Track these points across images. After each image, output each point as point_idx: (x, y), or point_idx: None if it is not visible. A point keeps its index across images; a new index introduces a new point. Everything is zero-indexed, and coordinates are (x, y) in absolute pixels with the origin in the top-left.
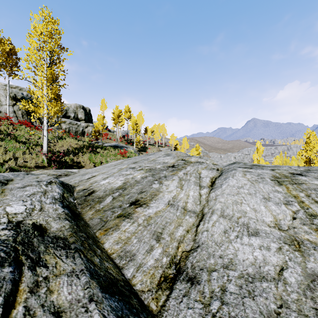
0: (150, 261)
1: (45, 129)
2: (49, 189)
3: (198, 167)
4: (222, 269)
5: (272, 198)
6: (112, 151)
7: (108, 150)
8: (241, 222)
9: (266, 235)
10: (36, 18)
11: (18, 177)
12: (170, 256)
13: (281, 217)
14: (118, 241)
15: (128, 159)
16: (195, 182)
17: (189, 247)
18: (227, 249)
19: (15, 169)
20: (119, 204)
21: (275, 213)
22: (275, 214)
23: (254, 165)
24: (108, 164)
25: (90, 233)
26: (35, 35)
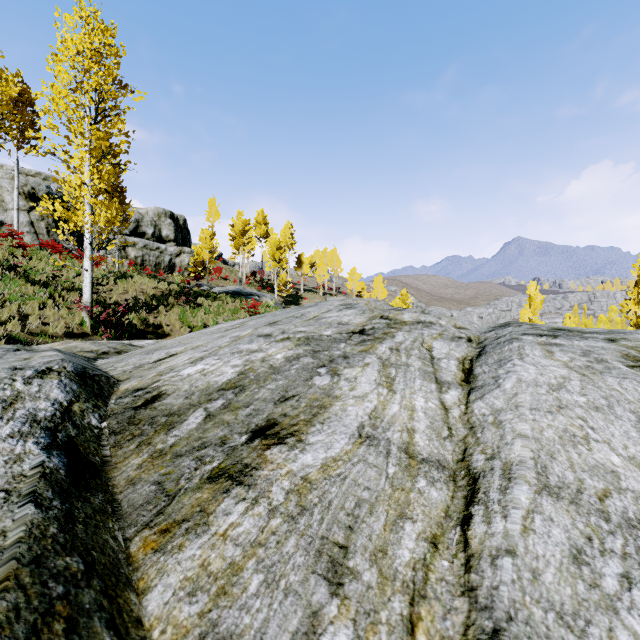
0: None
1: (88, 257)
2: (31, 391)
3: (423, 333)
4: None
5: None
6: (229, 302)
7: (221, 301)
8: (617, 515)
9: None
10: (68, 21)
11: None
12: None
13: None
14: (197, 581)
15: (258, 316)
16: (423, 370)
17: (455, 627)
18: None
19: (19, 339)
20: (222, 436)
21: None
22: None
23: (558, 330)
24: (213, 328)
25: (109, 545)
26: (65, 57)
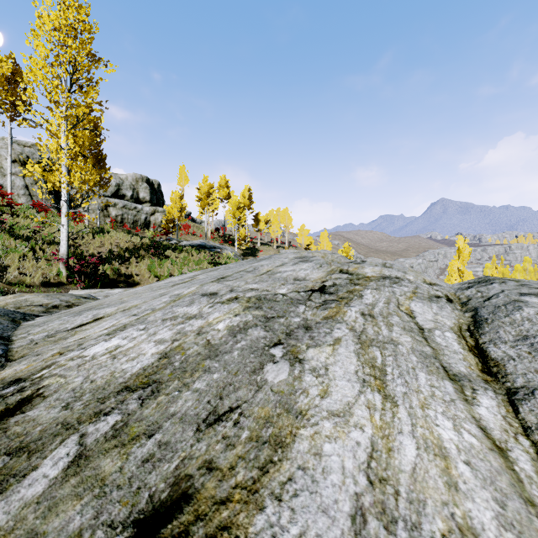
0: None
1: (64, 213)
2: None
3: (394, 291)
4: None
5: None
6: (194, 254)
7: (186, 254)
8: None
9: None
10: (46, 0)
11: None
12: None
13: None
14: None
15: (211, 269)
16: (419, 352)
17: None
18: None
19: None
20: (72, 534)
21: None
22: None
23: None
24: (163, 282)
25: None
26: (42, 31)
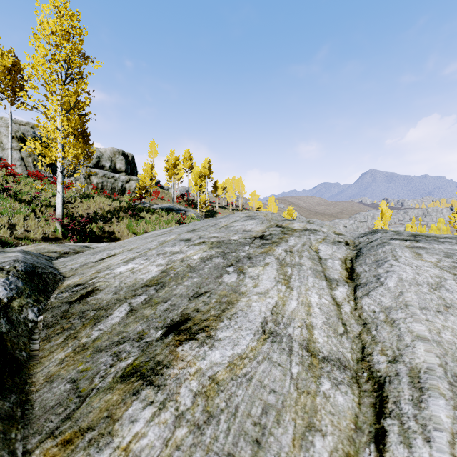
0: None
1: (60, 182)
2: None
3: (310, 238)
4: None
5: None
6: (164, 216)
7: (157, 215)
8: None
9: None
10: (45, 9)
11: None
12: None
13: None
14: None
15: (182, 225)
16: (314, 269)
17: None
18: None
19: (8, 242)
20: (140, 331)
21: None
22: None
23: (417, 235)
24: (147, 234)
25: None
26: (42, 35)
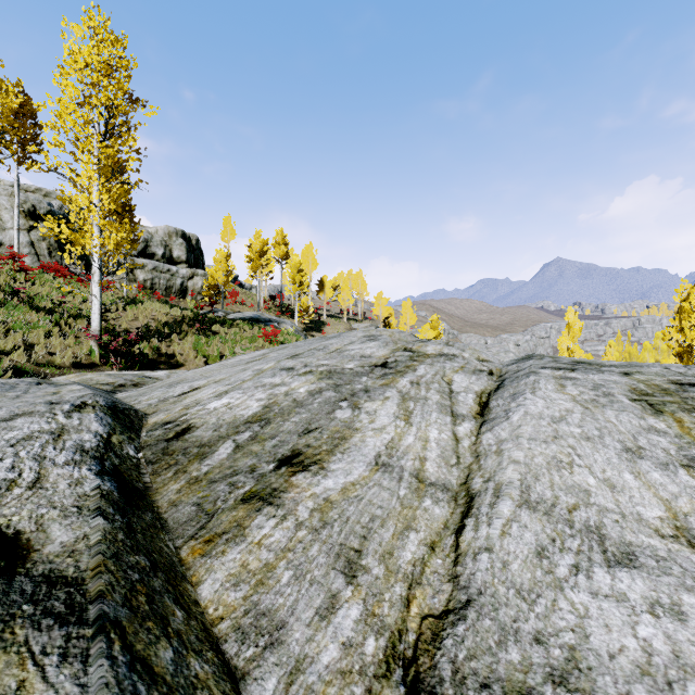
0: (329, 651)
1: (97, 282)
2: (73, 424)
3: (444, 366)
4: (551, 689)
5: (646, 451)
6: (246, 330)
7: (238, 329)
8: (580, 523)
9: (658, 564)
10: (75, 32)
11: (11, 392)
12: (387, 633)
13: (688, 507)
14: (239, 576)
15: (279, 347)
16: (440, 404)
17: (441, 602)
18: (555, 612)
19: (26, 370)
20: (251, 464)
21: (665, 495)
22: (666, 498)
23: (578, 363)
24: (233, 360)
25: (164, 550)
26: (73, 70)
